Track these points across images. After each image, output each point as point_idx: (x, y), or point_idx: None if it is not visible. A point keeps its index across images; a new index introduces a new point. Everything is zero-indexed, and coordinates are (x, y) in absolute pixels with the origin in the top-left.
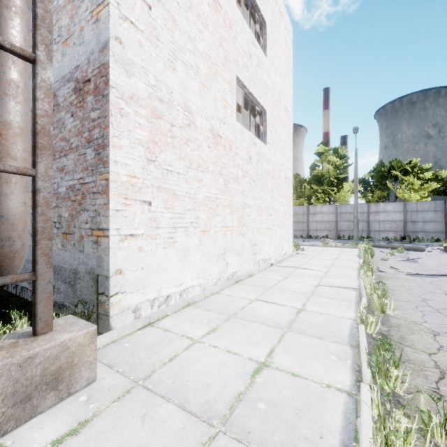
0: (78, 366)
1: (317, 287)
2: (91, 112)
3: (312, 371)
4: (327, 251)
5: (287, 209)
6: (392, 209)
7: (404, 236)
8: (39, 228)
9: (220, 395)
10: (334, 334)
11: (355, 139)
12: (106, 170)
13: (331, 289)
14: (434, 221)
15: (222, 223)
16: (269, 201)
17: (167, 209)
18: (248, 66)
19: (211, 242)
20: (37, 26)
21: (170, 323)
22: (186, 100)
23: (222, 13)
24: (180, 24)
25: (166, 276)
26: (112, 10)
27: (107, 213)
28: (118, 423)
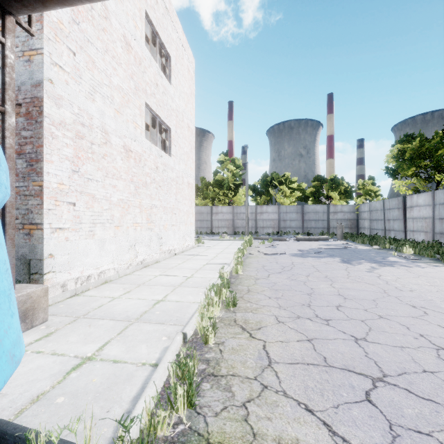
0: (37, 309)
1: (205, 265)
2: (22, 130)
3: (187, 299)
4: (222, 243)
5: (190, 209)
6: (271, 211)
7: (279, 231)
8: (7, 222)
9: (134, 313)
10: (205, 285)
11: (246, 154)
12: (40, 178)
13: (213, 265)
14: (296, 220)
15: (133, 220)
16: (174, 203)
17: (88, 209)
18: (156, 93)
19: (124, 235)
20: (6, 90)
21: (93, 293)
22: (104, 124)
23: (133, 53)
24: (98, 64)
25: (87, 260)
26: (46, 58)
27: (41, 211)
28: (74, 329)
